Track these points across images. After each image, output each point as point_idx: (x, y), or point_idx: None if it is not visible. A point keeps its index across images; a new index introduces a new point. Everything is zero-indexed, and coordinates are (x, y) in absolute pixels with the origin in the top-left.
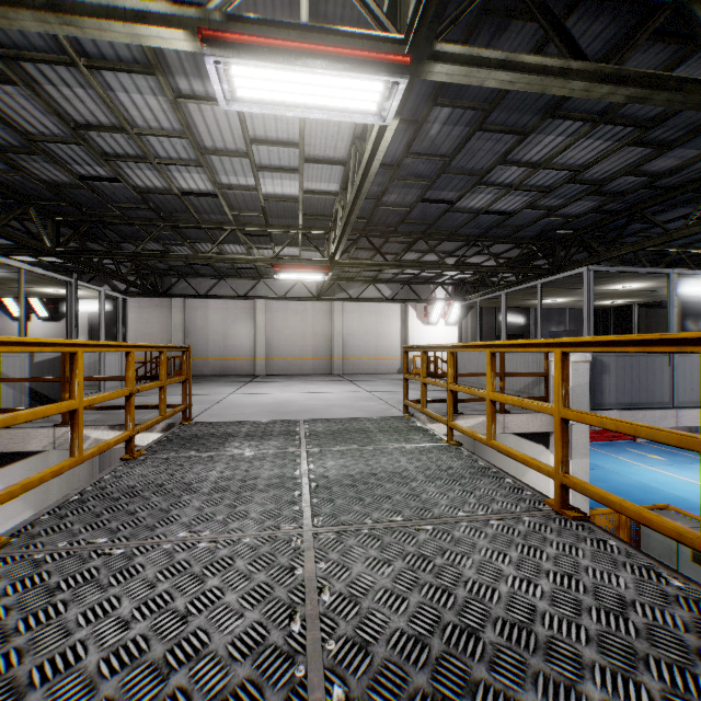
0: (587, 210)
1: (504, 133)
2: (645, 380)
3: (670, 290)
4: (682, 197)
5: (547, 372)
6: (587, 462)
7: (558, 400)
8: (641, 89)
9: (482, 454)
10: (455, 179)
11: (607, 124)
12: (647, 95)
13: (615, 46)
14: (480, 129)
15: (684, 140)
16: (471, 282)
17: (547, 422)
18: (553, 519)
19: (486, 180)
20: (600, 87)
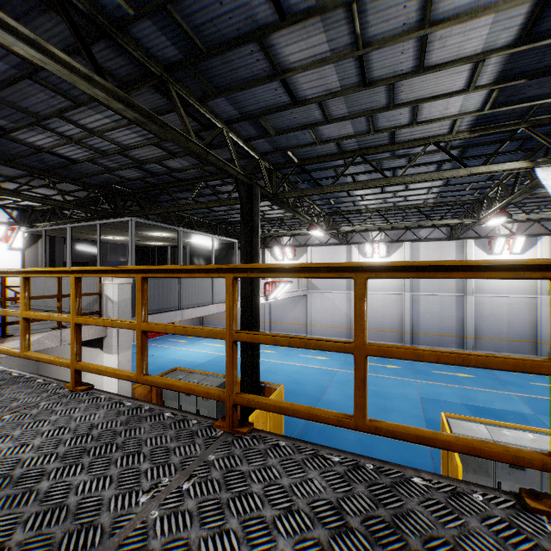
0: (136, 178)
1: (57, 93)
2: (167, 294)
3: (180, 240)
4: (188, 187)
5: (101, 292)
6: (130, 353)
7: (73, 311)
8: (142, 117)
9: (47, 369)
10: (7, 109)
11: (138, 126)
12: (147, 123)
13: (134, 79)
14: (31, 78)
15: (182, 155)
16: (43, 210)
17: (100, 330)
18: (67, 396)
19: (46, 124)
20: (116, 102)
